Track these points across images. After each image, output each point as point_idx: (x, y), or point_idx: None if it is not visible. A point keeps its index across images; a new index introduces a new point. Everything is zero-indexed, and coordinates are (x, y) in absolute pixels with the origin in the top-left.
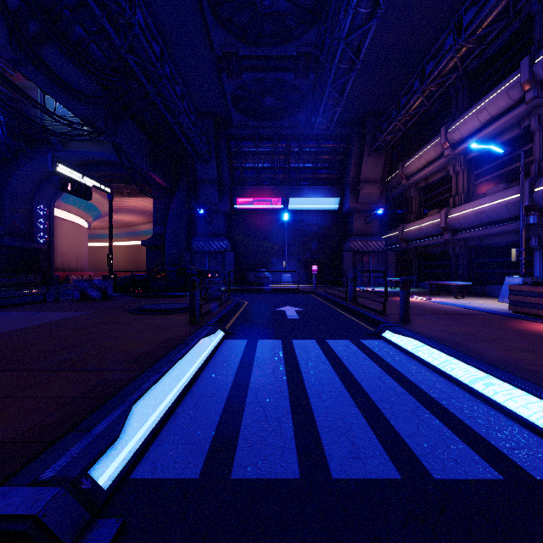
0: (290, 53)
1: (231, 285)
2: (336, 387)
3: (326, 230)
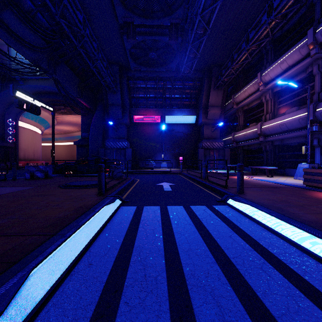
0: (166, 24)
1: (129, 169)
2: (199, 245)
3: (188, 135)
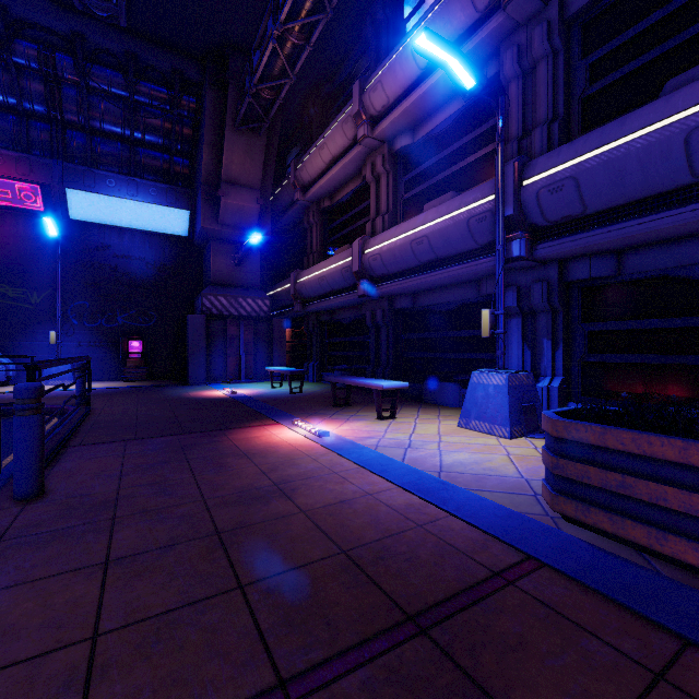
0: None
1: None
2: None
3: (163, 272)
